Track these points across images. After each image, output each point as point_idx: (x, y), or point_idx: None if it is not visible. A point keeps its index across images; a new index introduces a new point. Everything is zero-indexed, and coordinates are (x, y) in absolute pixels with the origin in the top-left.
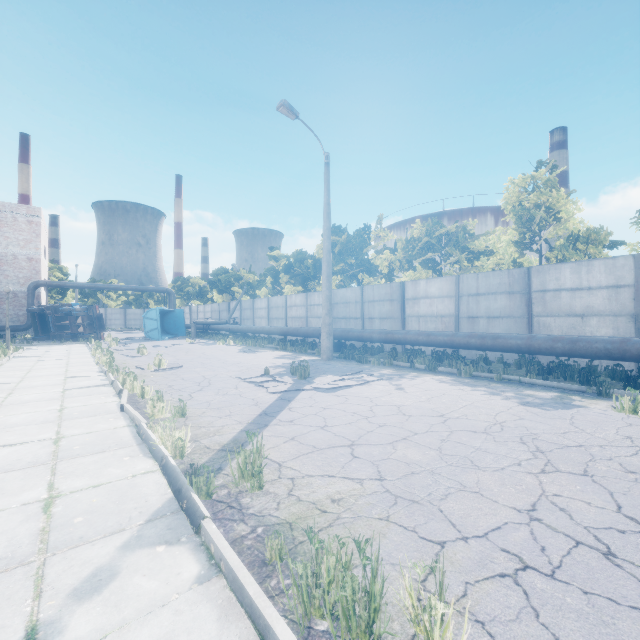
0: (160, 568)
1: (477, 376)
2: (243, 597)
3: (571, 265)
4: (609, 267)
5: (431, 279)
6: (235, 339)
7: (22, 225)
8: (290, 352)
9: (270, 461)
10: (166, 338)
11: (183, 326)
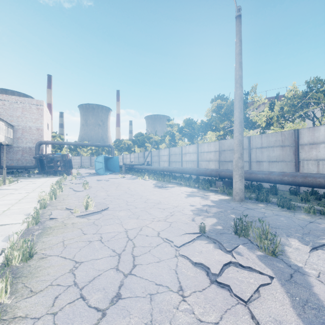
0: None
1: None
2: None
3: None
4: None
5: None
6: (149, 175)
7: (34, 110)
8: (194, 188)
9: None
10: (107, 173)
11: (118, 166)
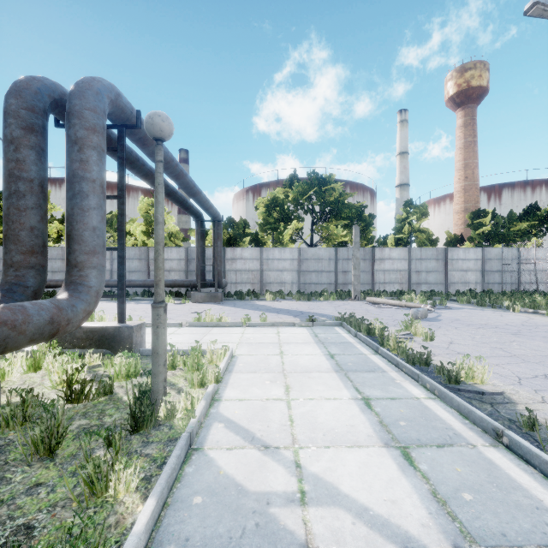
0: None
1: None
2: None
3: (165, 249)
4: (178, 251)
5: None
6: None
7: None
8: None
9: None
10: None
11: None
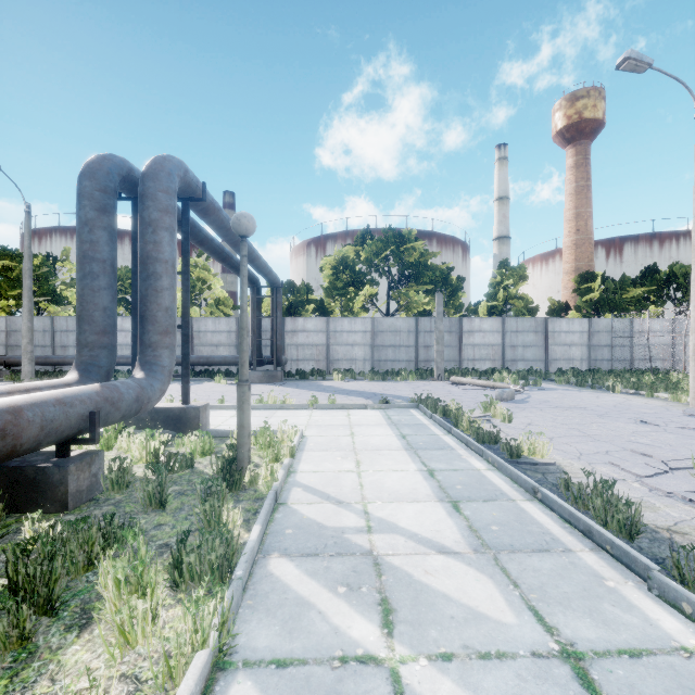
0: None
1: None
2: None
3: (212, 319)
4: (227, 322)
5: (127, 317)
6: None
7: None
8: None
9: None
10: None
11: None
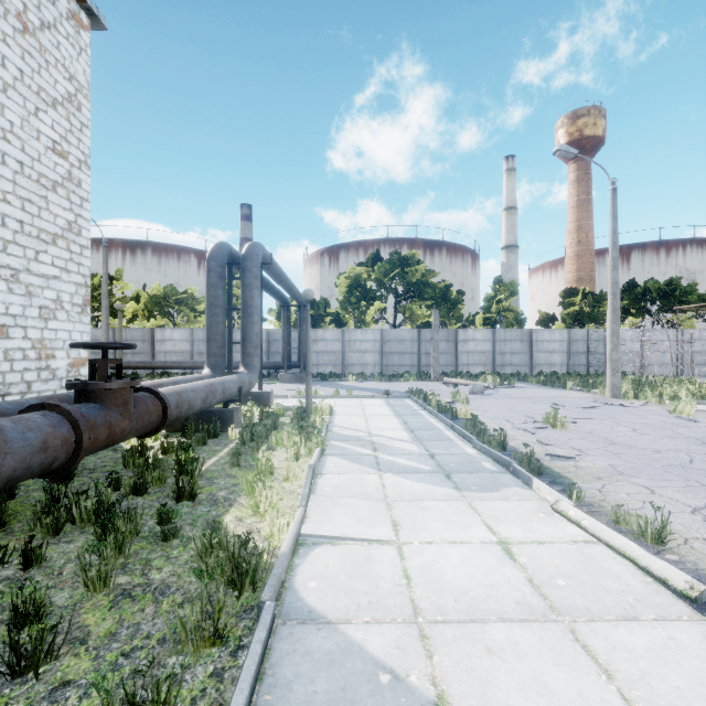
0: None
1: None
2: None
3: None
4: None
5: (175, 329)
6: None
7: None
8: None
9: None
10: None
11: None
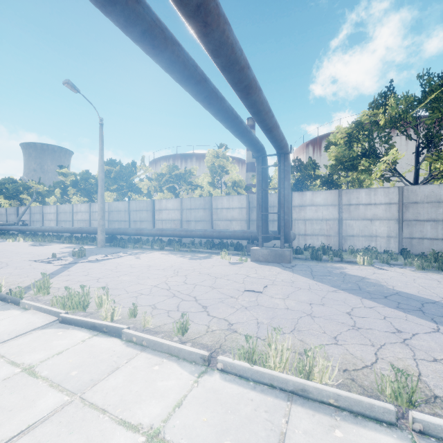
0: (3, 314)
1: (182, 250)
2: (41, 310)
3: (226, 197)
4: (239, 199)
5: (169, 199)
6: (25, 237)
7: None
8: (75, 244)
9: (54, 287)
10: None
11: None
